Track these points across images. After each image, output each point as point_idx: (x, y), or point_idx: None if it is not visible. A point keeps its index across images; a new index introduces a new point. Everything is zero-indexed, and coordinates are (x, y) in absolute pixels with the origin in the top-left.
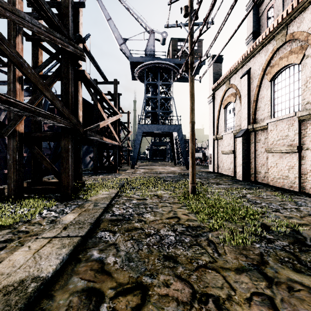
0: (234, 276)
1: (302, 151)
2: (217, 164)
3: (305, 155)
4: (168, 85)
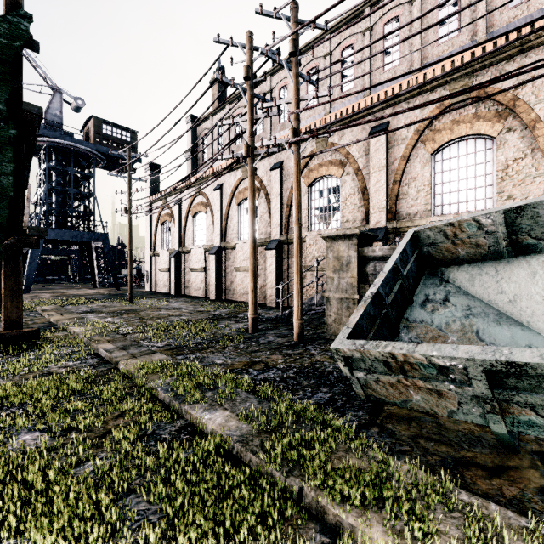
0: (150, 312)
1: (207, 271)
2: (155, 282)
3: (208, 273)
4: (87, 175)
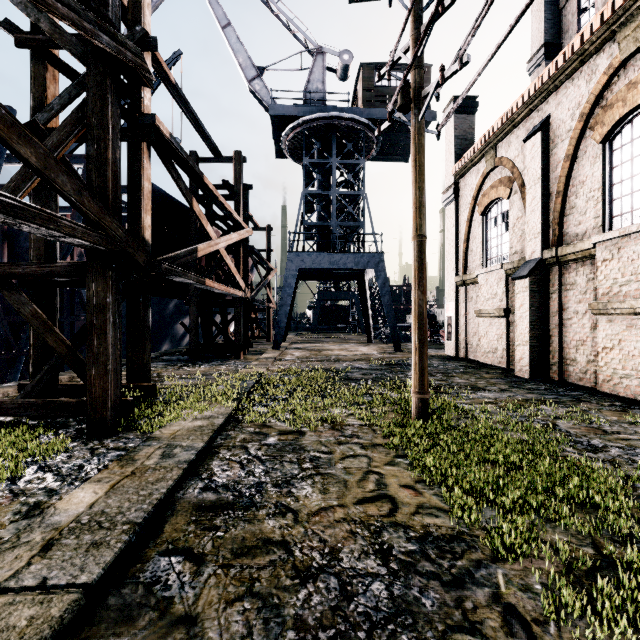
0: None
1: None
2: (466, 339)
3: None
4: (355, 166)
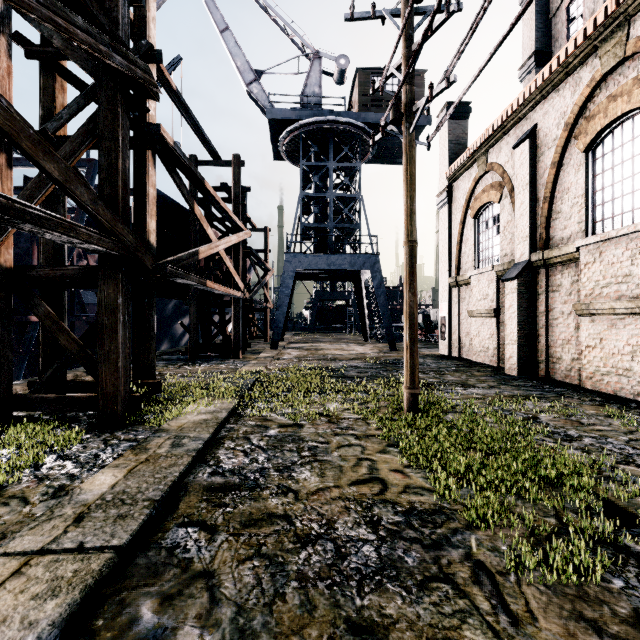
0: None
1: None
2: (459, 338)
3: None
4: (351, 169)
